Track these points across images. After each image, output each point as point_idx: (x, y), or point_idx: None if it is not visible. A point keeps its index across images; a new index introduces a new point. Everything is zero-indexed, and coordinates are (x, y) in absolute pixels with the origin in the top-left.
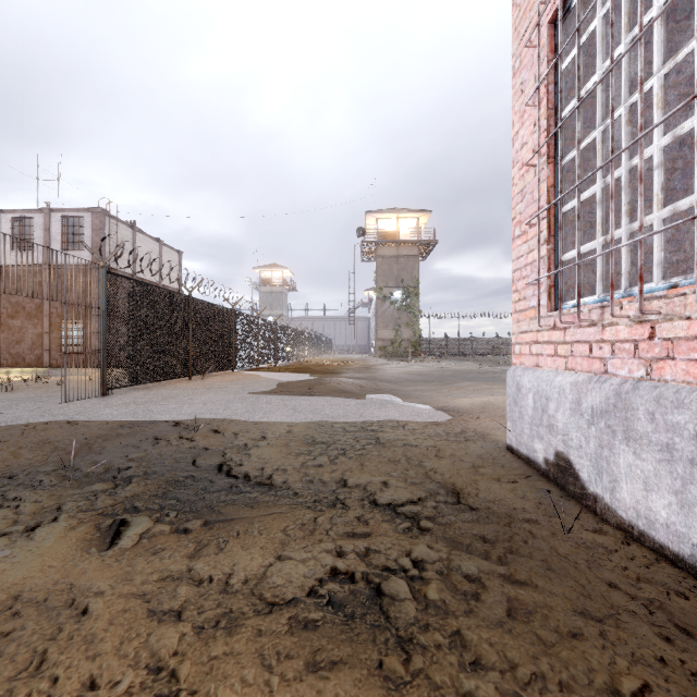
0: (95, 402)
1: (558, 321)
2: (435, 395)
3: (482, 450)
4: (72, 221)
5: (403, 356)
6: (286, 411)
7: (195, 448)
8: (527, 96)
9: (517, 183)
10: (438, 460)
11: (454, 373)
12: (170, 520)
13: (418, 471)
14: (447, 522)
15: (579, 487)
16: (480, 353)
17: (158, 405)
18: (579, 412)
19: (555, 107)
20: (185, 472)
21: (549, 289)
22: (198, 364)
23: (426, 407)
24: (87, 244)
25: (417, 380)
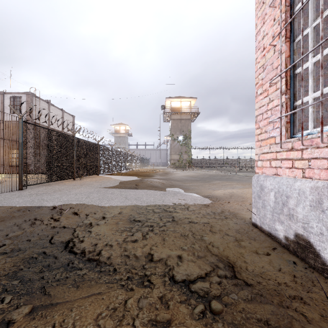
0: (13, 194)
1: (295, 145)
2: (202, 188)
3: (238, 226)
4: (16, 99)
5: (183, 167)
6: (121, 198)
7: (57, 227)
8: (268, 4)
9: (260, 61)
10: (212, 235)
11: (209, 176)
12: (1, 308)
13: (201, 245)
14: (232, 303)
15: (320, 263)
16: (219, 166)
17: (49, 195)
18: (320, 208)
19: (291, 4)
20: (41, 249)
21: (286, 124)
22: (78, 172)
23: (198, 196)
24: (23, 110)
25: (192, 180)
